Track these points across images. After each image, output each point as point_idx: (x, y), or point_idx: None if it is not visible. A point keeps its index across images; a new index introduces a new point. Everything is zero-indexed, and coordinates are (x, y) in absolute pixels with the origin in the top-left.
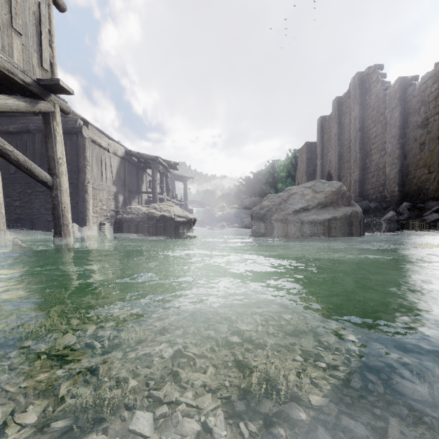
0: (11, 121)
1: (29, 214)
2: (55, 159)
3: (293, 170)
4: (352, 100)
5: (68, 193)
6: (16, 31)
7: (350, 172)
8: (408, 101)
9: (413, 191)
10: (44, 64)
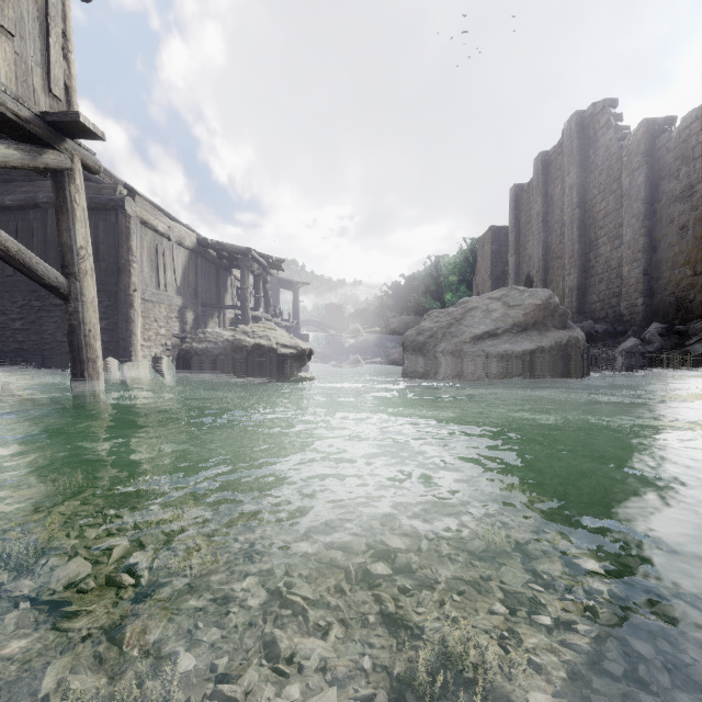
0: (7, 189)
1: (37, 342)
2: (74, 249)
3: (470, 272)
4: (567, 157)
5: (95, 306)
6: (3, 28)
7: (563, 274)
8: (659, 157)
9: (668, 304)
10: (53, 87)
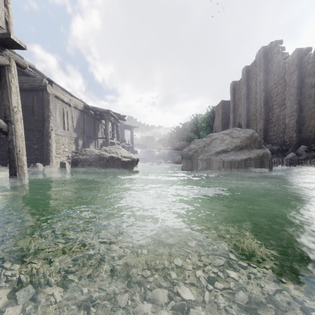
0: None
1: (3, 155)
2: (10, 107)
3: (212, 121)
4: (258, 68)
5: (23, 138)
6: None
7: (256, 122)
8: (304, 66)
9: (309, 136)
10: None
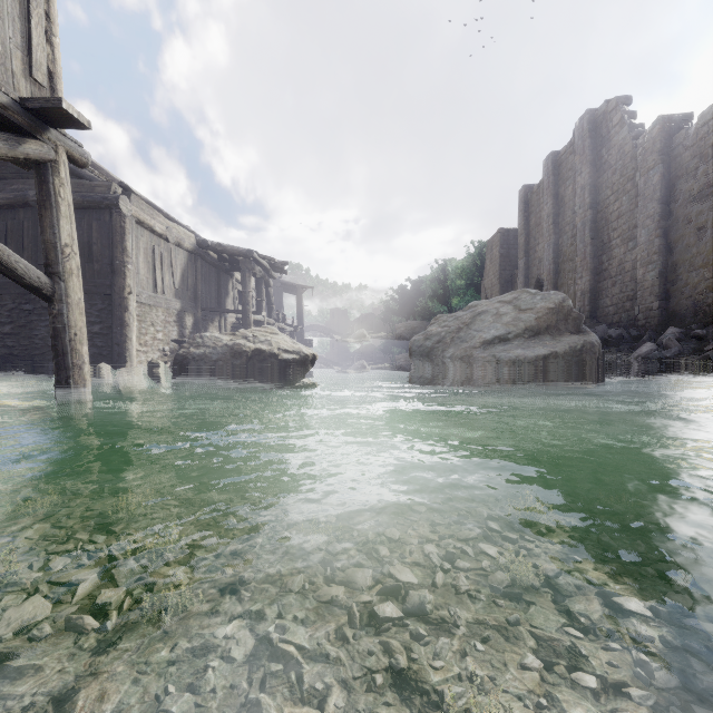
0: None
1: (27, 347)
2: (58, 247)
3: (478, 275)
4: (579, 157)
5: (82, 308)
6: None
7: (575, 277)
8: (676, 156)
9: (685, 308)
10: (35, 72)
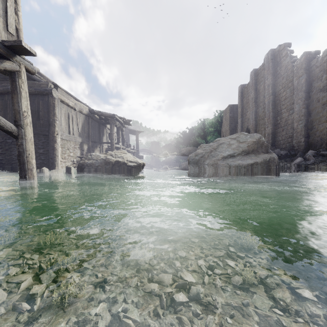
0: None
1: (9, 160)
2: (21, 112)
3: (219, 126)
4: (266, 71)
5: (32, 141)
6: None
7: (265, 127)
8: (312, 70)
9: (317, 141)
10: (9, 28)
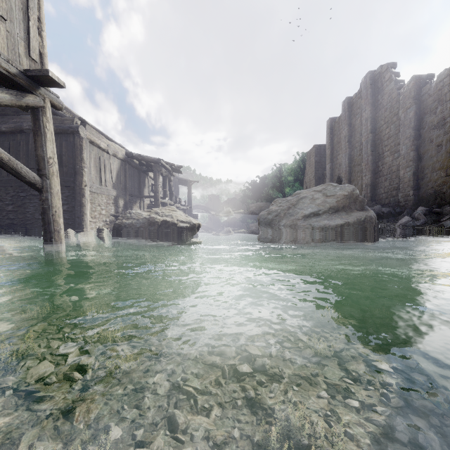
0: (3, 120)
1: (22, 219)
2: (45, 159)
3: (301, 174)
4: (364, 100)
5: (59, 195)
6: None
7: (361, 175)
8: (423, 100)
9: (429, 194)
10: (32, 53)
